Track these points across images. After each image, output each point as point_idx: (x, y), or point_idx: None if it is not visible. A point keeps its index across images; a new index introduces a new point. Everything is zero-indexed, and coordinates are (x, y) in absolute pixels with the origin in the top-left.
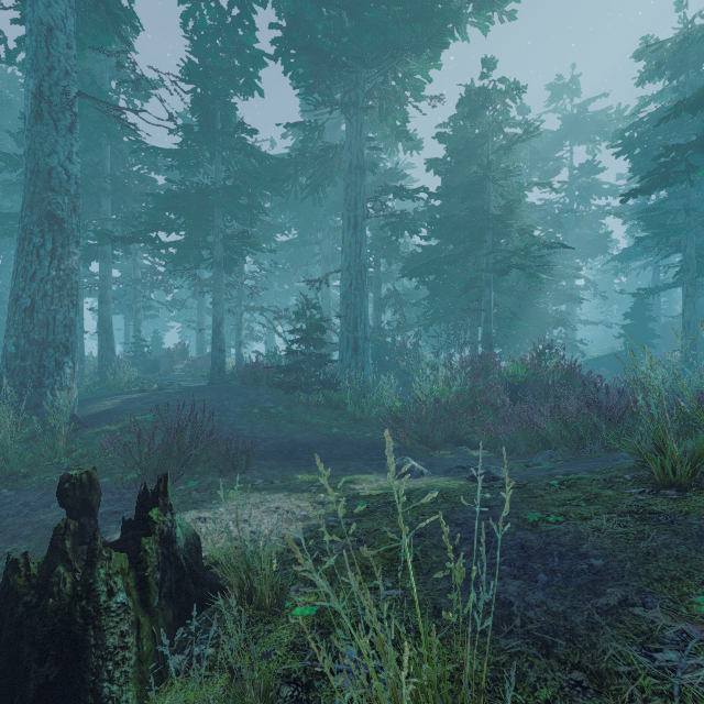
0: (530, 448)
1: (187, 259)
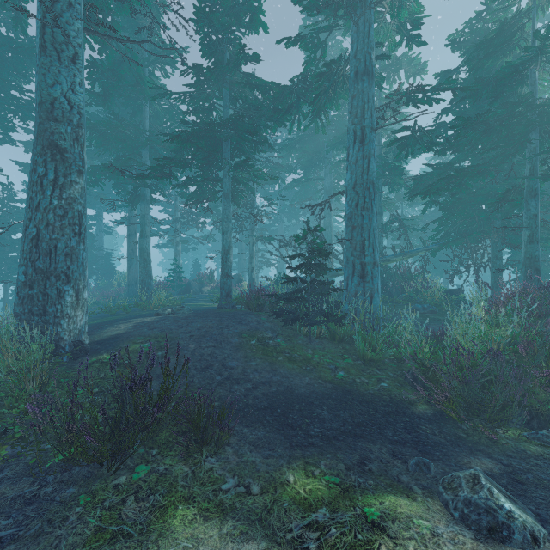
0: None
1: (204, 195)
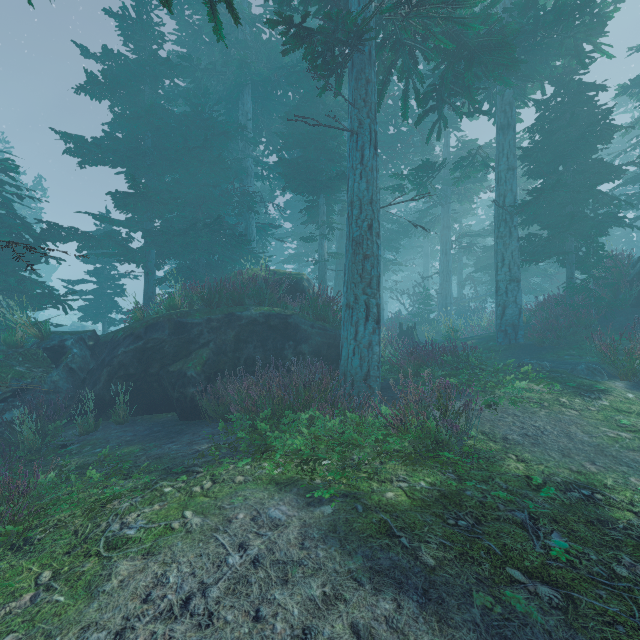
0: None
1: None
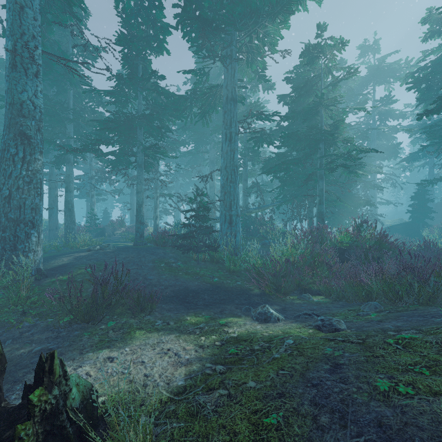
0: (357, 297)
1: (121, 163)
